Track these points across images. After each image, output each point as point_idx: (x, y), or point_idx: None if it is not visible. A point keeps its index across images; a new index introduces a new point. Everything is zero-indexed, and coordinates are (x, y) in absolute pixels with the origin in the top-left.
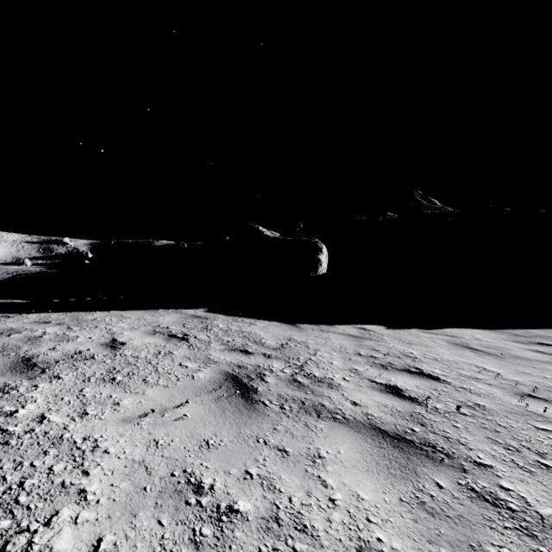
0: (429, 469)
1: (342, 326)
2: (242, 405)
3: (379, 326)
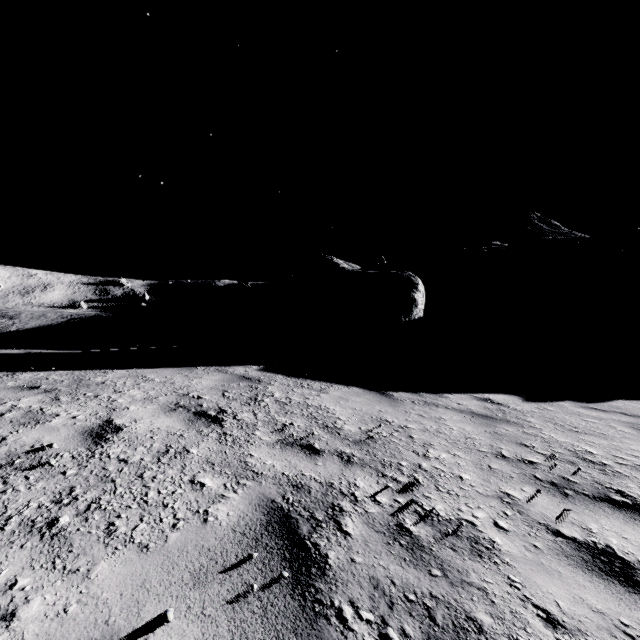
0: None
1: (455, 395)
2: (291, 626)
3: (511, 396)
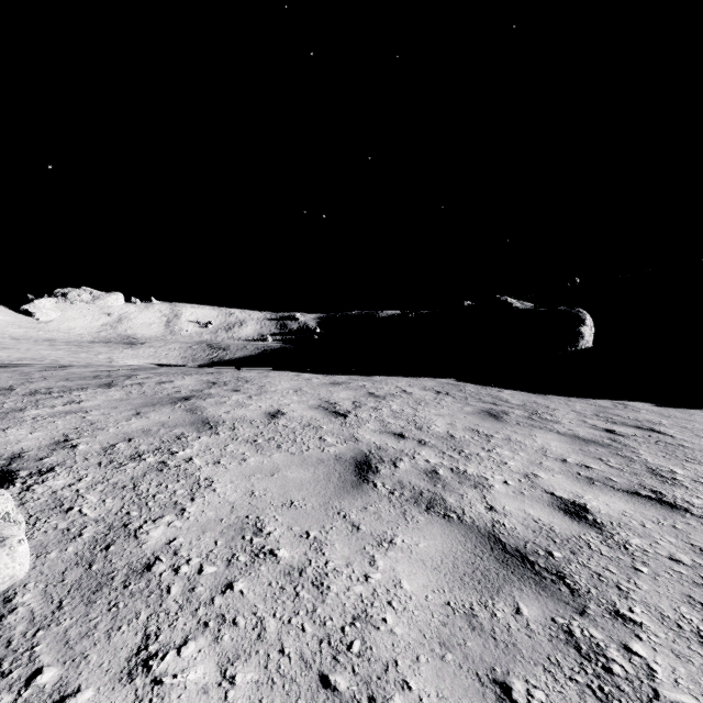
0: (597, 447)
1: (596, 400)
2: (494, 420)
3: (646, 403)
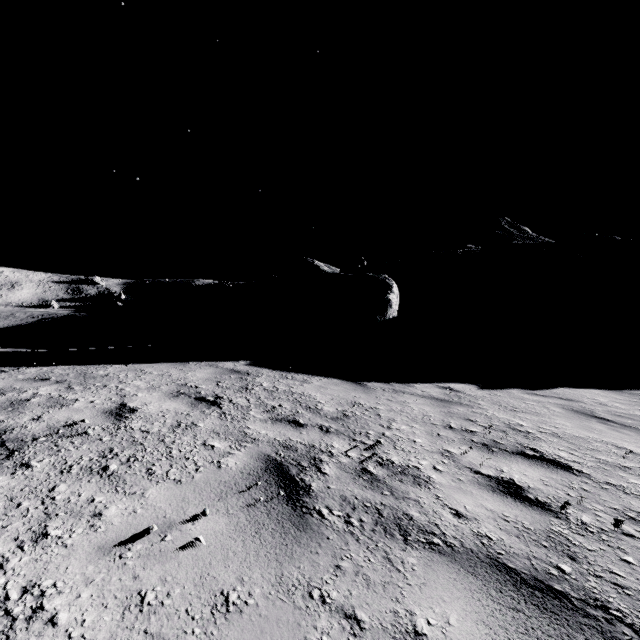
0: None
1: (421, 385)
2: (288, 518)
3: (469, 385)
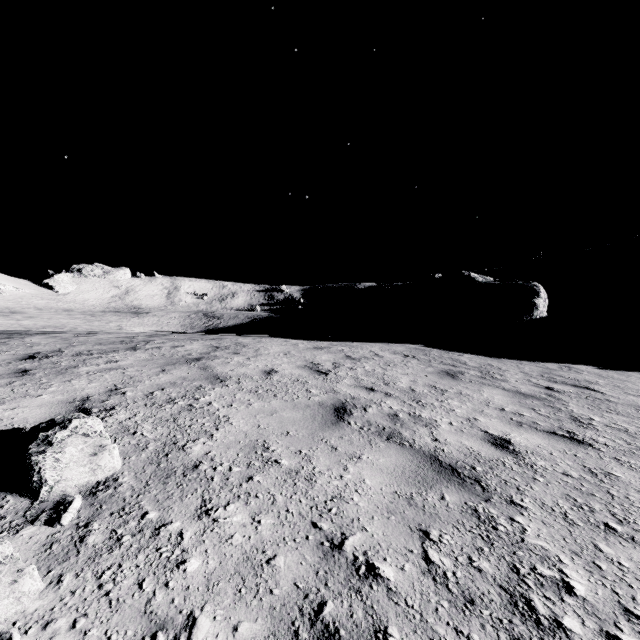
0: (533, 400)
1: (545, 363)
2: (450, 378)
3: (590, 366)
